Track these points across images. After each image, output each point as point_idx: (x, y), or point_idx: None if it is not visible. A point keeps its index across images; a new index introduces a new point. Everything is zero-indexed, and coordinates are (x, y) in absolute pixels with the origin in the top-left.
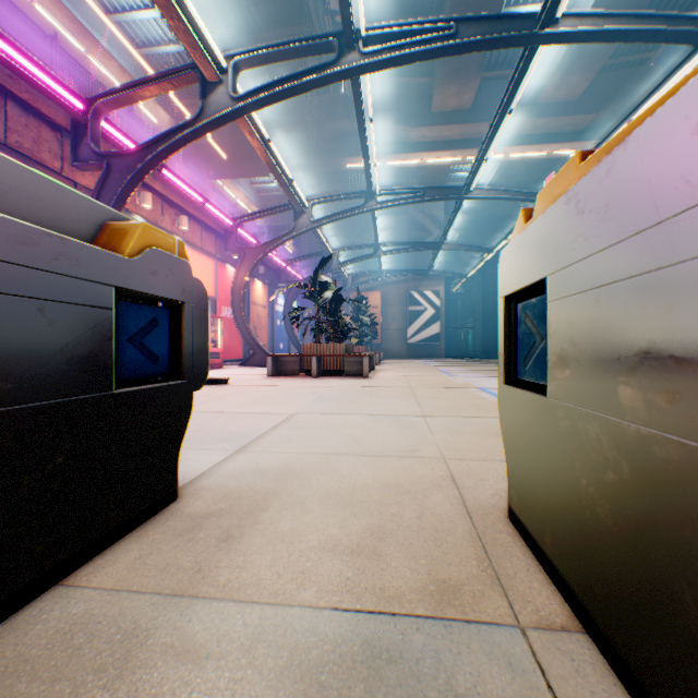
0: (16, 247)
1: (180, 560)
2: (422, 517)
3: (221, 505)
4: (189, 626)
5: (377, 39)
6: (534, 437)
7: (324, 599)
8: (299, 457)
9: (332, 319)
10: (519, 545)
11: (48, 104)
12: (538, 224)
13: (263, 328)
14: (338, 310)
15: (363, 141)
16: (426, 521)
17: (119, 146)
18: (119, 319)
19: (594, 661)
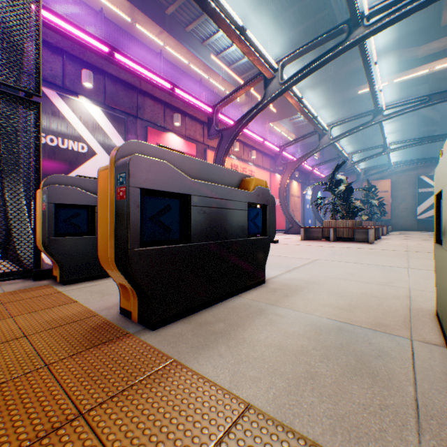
0: (228, 195)
1: (270, 297)
2: (379, 305)
3: (282, 287)
4: (277, 310)
5: (377, 12)
6: (439, 268)
7: (323, 315)
8: (317, 277)
9: (344, 203)
10: (433, 323)
11: (198, 113)
12: (439, 162)
13: (297, 210)
14: (349, 197)
15: (369, 78)
16: (381, 307)
17: (225, 124)
18: (248, 213)
19: (441, 352)
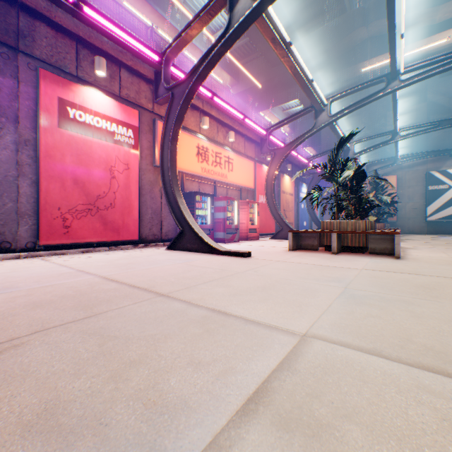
0: None
1: None
2: None
3: None
4: None
5: None
6: None
7: None
8: None
9: (352, 195)
10: None
11: (143, 66)
12: None
13: (289, 210)
14: (359, 186)
15: (390, 5)
16: None
17: None
18: None
19: None
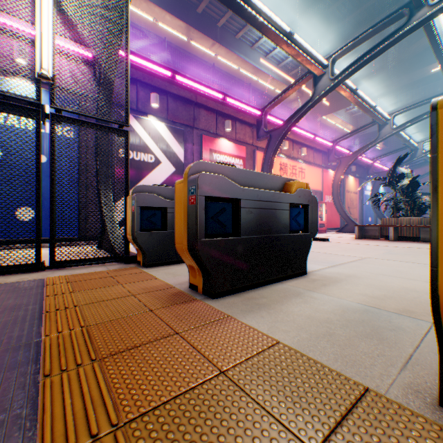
0: (271, 197)
1: (308, 285)
2: (415, 298)
3: (322, 278)
4: (312, 294)
5: None
6: None
7: (354, 301)
8: (360, 272)
9: (406, 199)
10: None
11: (247, 117)
12: None
13: (353, 207)
14: (413, 192)
15: (439, 58)
16: (416, 299)
17: (273, 124)
18: (290, 212)
19: None
